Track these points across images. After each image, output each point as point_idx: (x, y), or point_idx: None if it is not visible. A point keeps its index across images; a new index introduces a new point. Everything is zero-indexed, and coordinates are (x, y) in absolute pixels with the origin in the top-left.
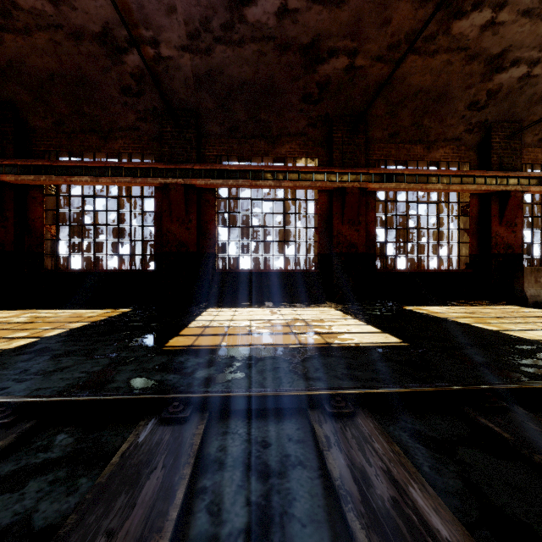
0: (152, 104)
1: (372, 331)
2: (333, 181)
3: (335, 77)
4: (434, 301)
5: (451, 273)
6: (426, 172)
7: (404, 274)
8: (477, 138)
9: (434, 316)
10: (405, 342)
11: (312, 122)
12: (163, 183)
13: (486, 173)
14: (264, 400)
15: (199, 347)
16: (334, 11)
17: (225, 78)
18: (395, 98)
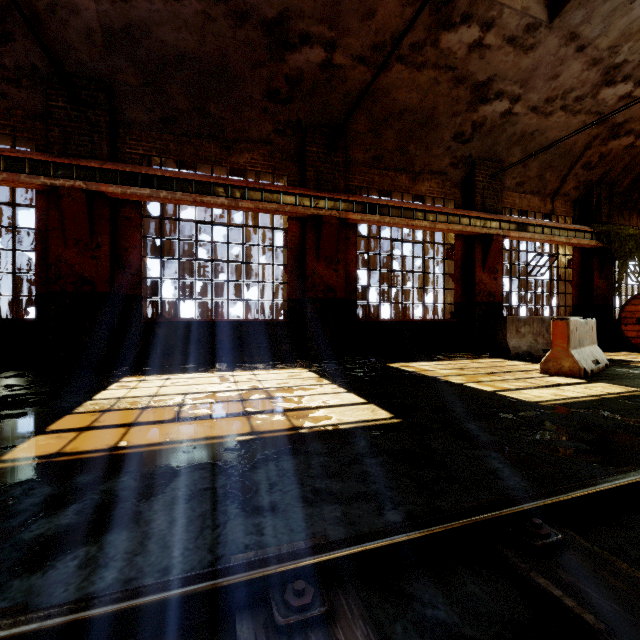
0: (30, 60)
1: (355, 402)
2: (306, 206)
3: (309, 73)
4: (420, 356)
5: (437, 323)
6: (412, 206)
7: (388, 325)
8: (461, 174)
9: (423, 375)
10: (397, 417)
11: (279, 128)
12: (48, 184)
13: (471, 213)
14: (134, 621)
15: (70, 457)
16: None
17: (154, 42)
18: (380, 114)
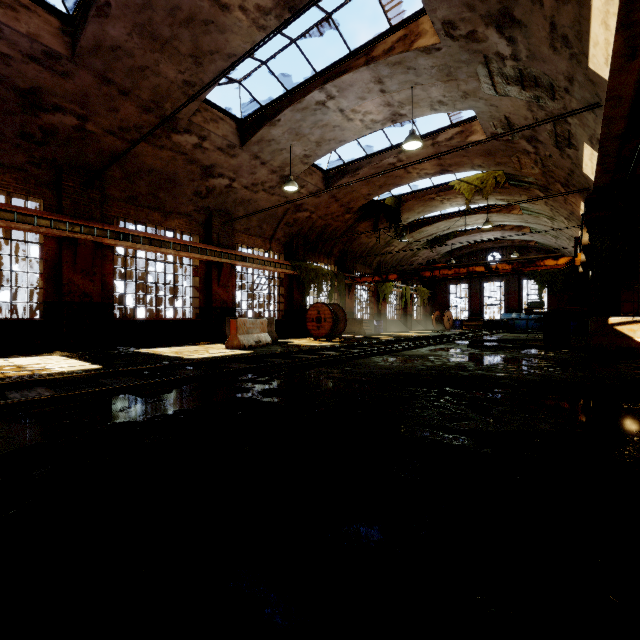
0: None
1: (84, 365)
2: (62, 230)
3: (64, 130)
4: (168, 345)
5: (185, 321)
6: (160, 238)
7: (143, 323)
8: (204, 218)
9: (151, 353)
10: (104, 367)
11: (34, 161)
12: None
13: (207, 247)
14: None
15: None
16: (57, 78)
17: None
18: (132, 169)
